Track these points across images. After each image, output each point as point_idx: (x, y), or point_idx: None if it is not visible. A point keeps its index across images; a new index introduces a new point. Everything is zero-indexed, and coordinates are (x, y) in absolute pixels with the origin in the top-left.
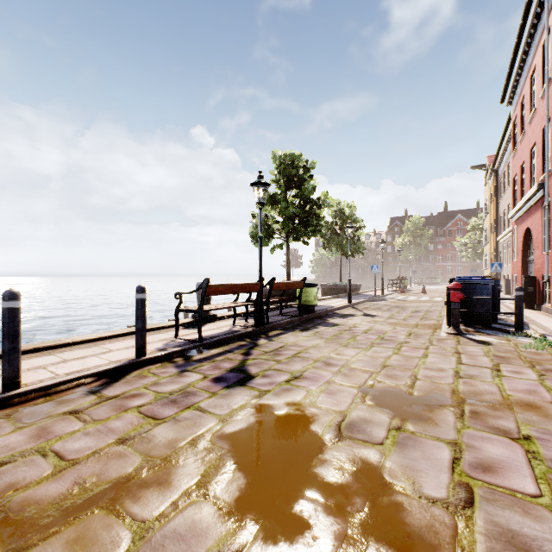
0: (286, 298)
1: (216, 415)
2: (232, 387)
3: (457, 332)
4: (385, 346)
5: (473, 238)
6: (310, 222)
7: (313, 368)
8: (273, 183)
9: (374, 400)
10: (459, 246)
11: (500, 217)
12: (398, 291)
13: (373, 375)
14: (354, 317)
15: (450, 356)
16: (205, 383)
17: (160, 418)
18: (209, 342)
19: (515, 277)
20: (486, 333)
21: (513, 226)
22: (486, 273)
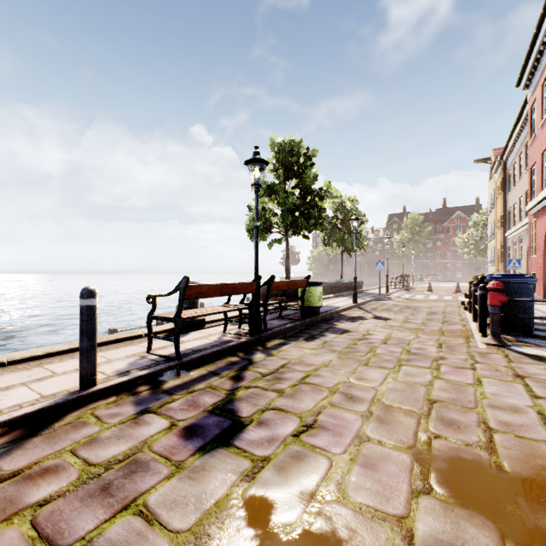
0: (287, 300)
1: (171, 532)
2: (209, 450)
3: (499, 343)
4: (417, 364)
5: (474, 234)
6: (312, 215)
7: (331, 406)
8: (271, 172)
9: (447, 485)
10: (460, 242)
11: (509, 212)
12: (402, 289)
13: (423, 421)
14: (364, 321)
15: (513, 383)
16: (169, 439)
17: (63, 544)
18: (189, 360)
19: (533, 274)
20: (533, 343)
21: (531, 219)
22: (491, 270)
